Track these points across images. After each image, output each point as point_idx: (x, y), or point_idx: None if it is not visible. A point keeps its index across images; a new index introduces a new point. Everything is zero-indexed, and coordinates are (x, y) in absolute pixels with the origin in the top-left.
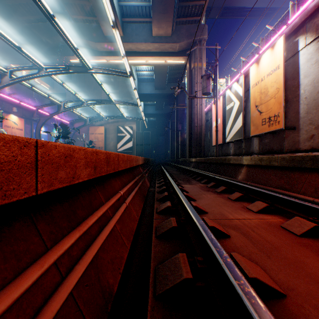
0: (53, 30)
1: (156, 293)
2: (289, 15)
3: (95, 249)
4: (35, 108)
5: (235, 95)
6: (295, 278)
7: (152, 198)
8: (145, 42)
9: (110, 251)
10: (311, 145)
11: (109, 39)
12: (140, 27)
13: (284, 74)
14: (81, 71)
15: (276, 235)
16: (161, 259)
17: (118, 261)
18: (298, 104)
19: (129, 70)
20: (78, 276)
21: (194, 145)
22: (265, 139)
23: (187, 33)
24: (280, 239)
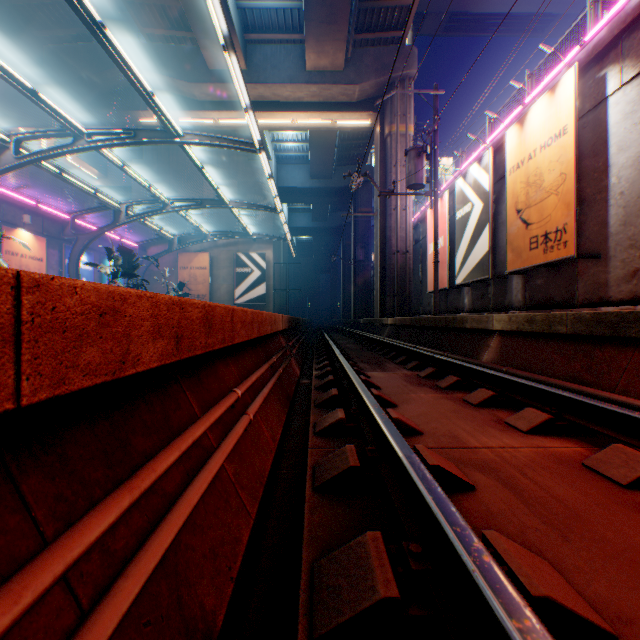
0: (105, 58)
1: (314, 634)
2: (587, 24)
3: (170, 532)
4: (69, 216)
5: (473, 190)
6: (633, 593)
7: (306, 400)
8: (291, 83)
9: (209, 530)
10: (634, 291)
11: (218, 76)
12: (281, 52)
13: (577, 144)
14: (161, 140)
15: (575, 484)
16: (325, 544)
17: (229, 550)
18: (605, 206)
19: (258, 137)
20: (121, 610)
21: (391, 291)
22: (537, 278)
23: (377, 63)
24: (586, 496)
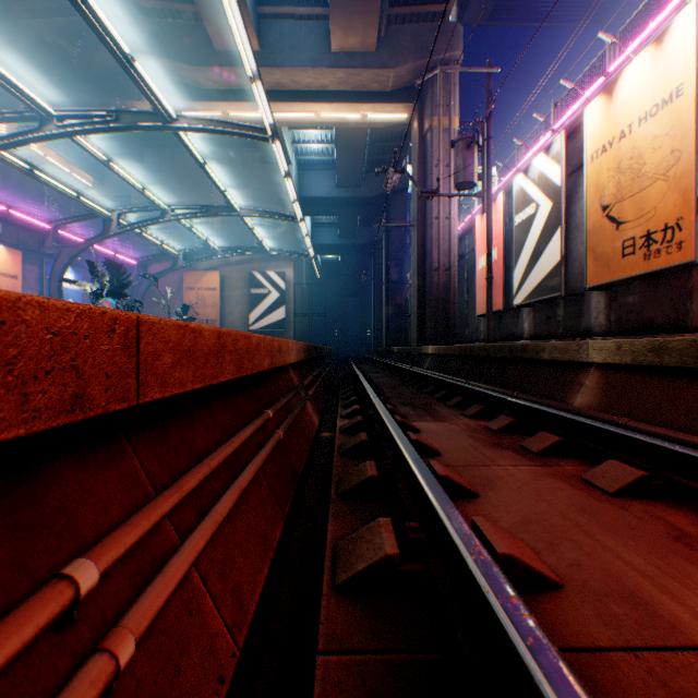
0: (91, 36)
1: None
2: None
3: None
4: (49, 225)
5: (539, 187)
6: None
7: (325, 471)
8: (313, 66)
9: None
10: None
11: (226, 59)
12: (301, 30)
13: None
14: (149, 125)
15: None
16: None
17: None
18: None
19: (270, 120)
20: None
21: (431, 314)
22: (628, 295)
23: (415, 44)
24: None
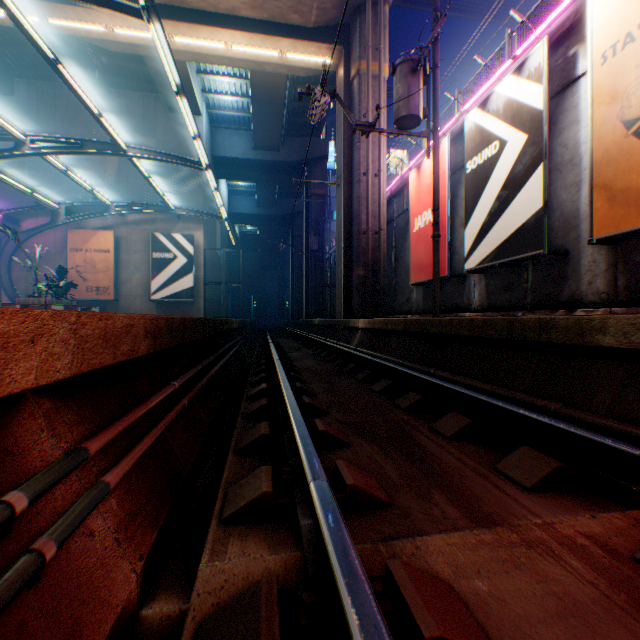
0: None
1: None
2: None
3: None
4: None
5: (505, 118)
6: None
7: None
8: None
9: None
10: None
11: None
12: None
13: None
14: None
15: None
16: None
17: None
18: None
19: None
20: None
21: (359, 283)
22: None
23: None
24: None
